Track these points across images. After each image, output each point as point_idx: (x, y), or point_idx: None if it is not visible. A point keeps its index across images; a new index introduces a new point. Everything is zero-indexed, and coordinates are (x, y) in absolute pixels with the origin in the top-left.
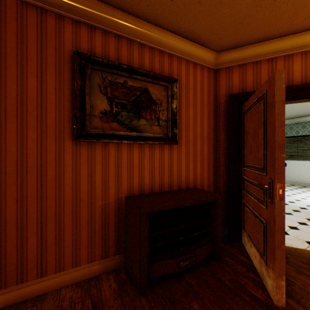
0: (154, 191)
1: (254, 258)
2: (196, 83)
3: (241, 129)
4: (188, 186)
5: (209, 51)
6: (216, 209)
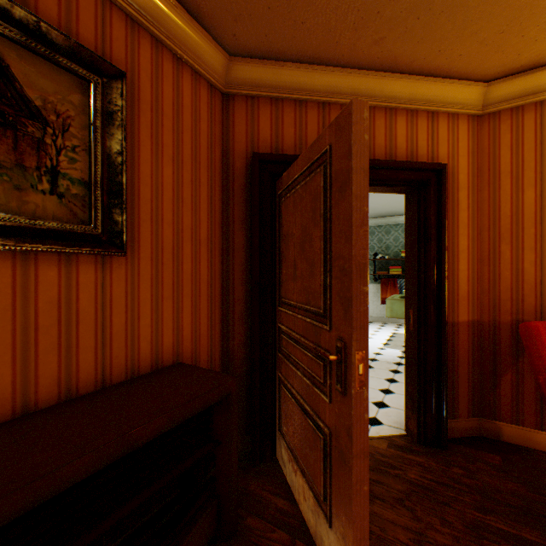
0: (36, 406)
1: (303, 501)
2: (183, 108)
3: (275, 228)
4: (159, 363)
5: (213, 43)
6: (227, 414)
